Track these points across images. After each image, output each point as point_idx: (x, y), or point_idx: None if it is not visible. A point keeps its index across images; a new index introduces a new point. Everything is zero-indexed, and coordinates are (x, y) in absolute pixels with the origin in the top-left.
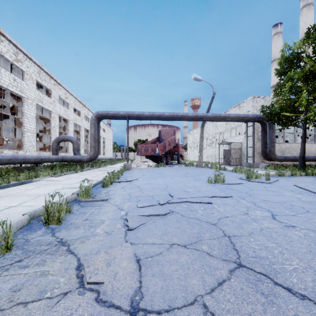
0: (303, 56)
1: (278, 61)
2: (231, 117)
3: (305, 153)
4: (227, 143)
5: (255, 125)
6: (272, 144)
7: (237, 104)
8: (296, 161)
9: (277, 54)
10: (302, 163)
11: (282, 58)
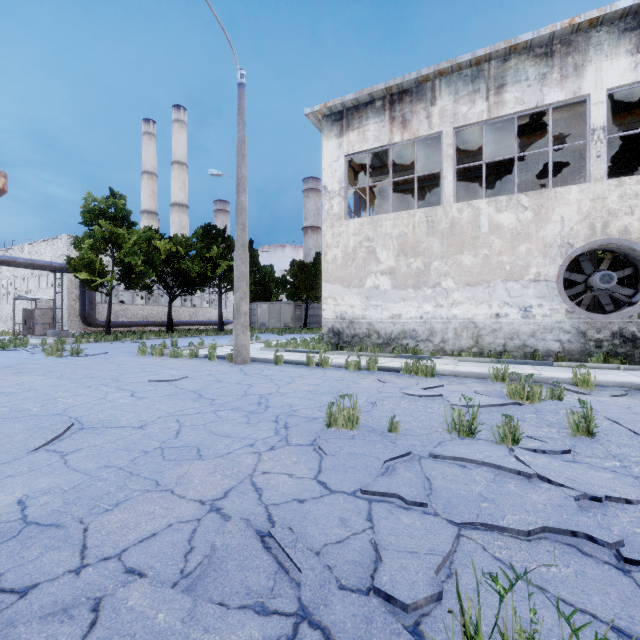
0: (112, 213)
1: (150, 177)
2: (20, 263)
3: (147, 317)
4: (34, 299)
5: (73, 276)
6: (91, 305)
7: (50, 238)
8: (126, 327)
9: (149, 165)
10: (108, 330)
11: (85, 208)
